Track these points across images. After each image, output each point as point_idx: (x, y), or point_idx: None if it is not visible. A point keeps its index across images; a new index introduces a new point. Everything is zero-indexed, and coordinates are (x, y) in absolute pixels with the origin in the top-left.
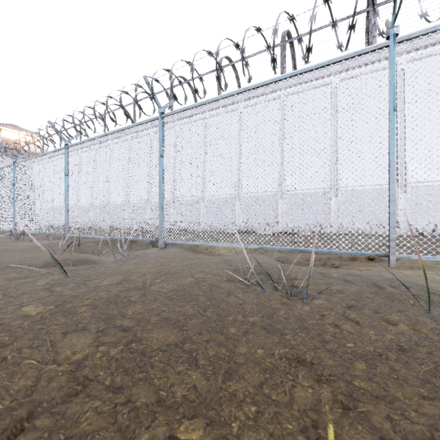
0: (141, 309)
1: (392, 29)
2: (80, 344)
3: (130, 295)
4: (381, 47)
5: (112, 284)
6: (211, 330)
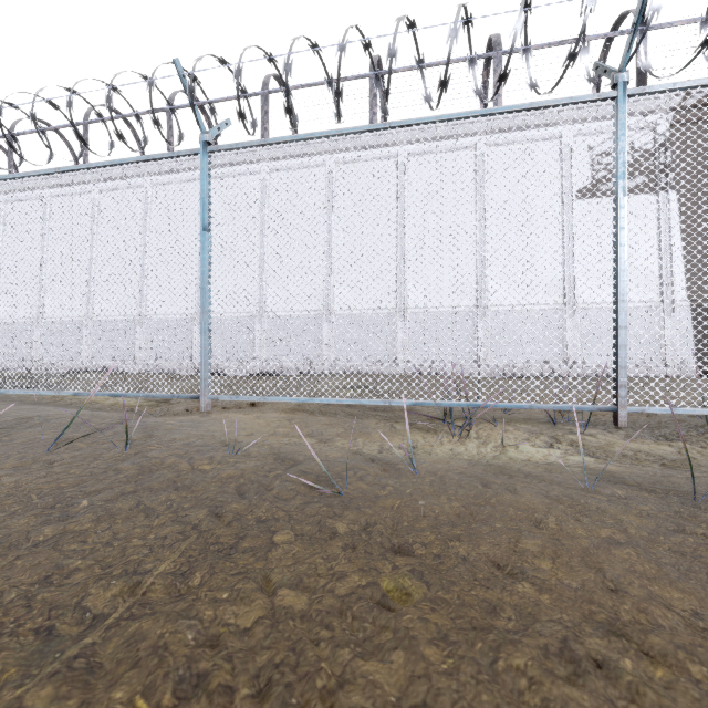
0: None
1: (203, 135)
2: None
3: None
4: (196, 153)
5: None
6: None
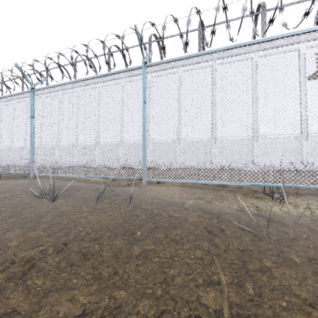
0: None
1: (144, 59)
2: None
3: None
4: (140, 67)
5: None
6: None
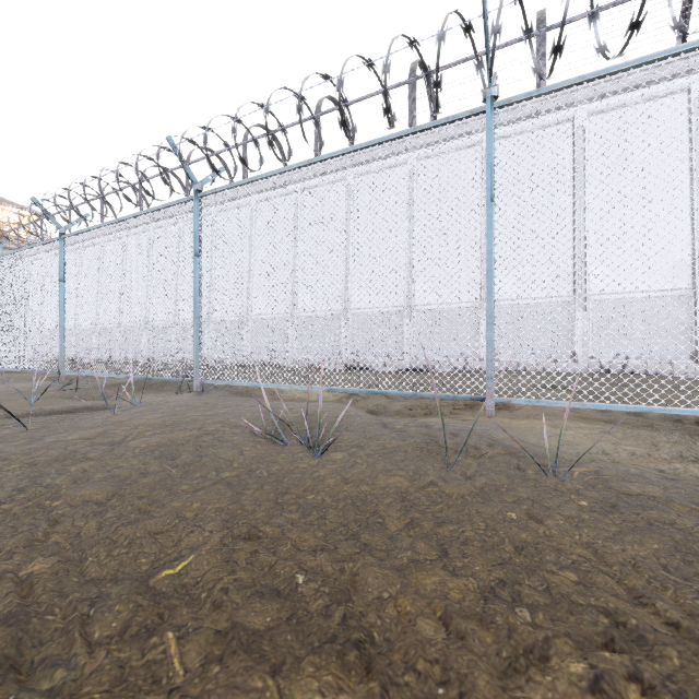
0: (92, 466)
1: (490, 89)
2: None
3: (91, 451)
4: (478, 112)
5: (80, 439)
6: (159, 486)
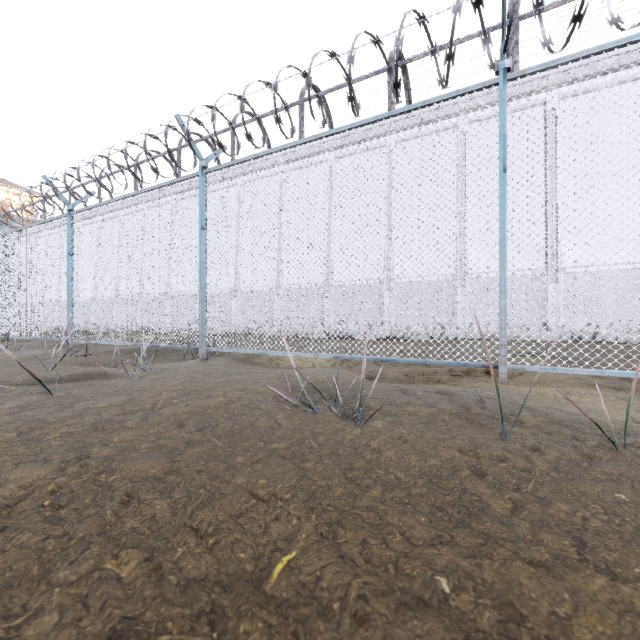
0: (134, 436)
1: (503, 61)
2: (31, 477)
3: (127, 420)
4: (490, 85)
5: (110, 406)
6: (213, 459)
